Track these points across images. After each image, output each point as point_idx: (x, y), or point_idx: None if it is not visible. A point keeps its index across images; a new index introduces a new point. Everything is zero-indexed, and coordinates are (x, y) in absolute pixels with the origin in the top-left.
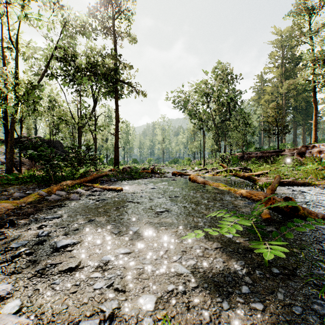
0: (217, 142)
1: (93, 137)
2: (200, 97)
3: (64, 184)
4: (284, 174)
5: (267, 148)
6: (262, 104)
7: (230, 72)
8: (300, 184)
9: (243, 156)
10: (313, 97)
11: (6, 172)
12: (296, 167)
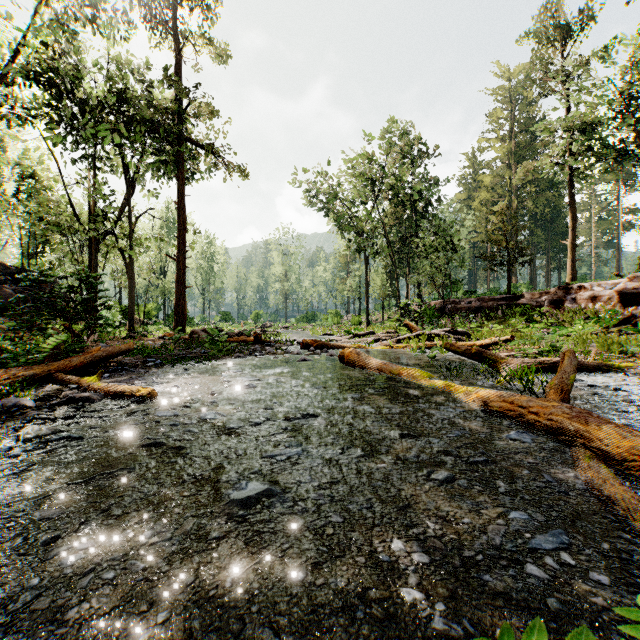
0: (391, 281)
1: (125, 263)
2: (361, 187)
3: None
4: (551, 346)
5: (488, 292)
6: (476, 208)
7: (419, 139)
8: (592, 367)
9: (444, 308)
10: (569, 197)
11: None
12: (554, 329)
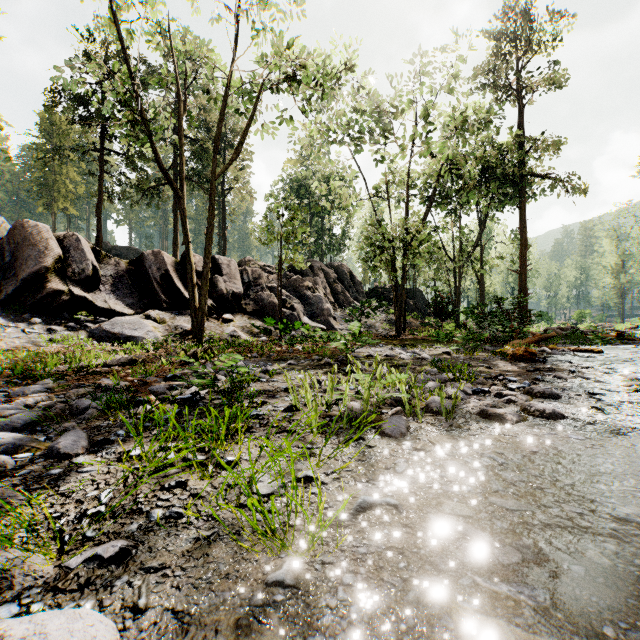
0: None
1: (478, 279)
2: None
3: (516, 342)
4: None
5: None
6: None
7: None
8: None
9: None
10: None
11: (396, 331)
12: None
